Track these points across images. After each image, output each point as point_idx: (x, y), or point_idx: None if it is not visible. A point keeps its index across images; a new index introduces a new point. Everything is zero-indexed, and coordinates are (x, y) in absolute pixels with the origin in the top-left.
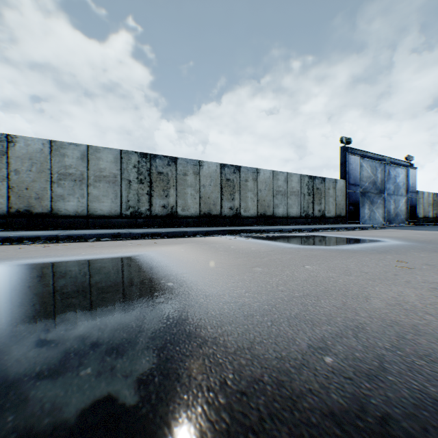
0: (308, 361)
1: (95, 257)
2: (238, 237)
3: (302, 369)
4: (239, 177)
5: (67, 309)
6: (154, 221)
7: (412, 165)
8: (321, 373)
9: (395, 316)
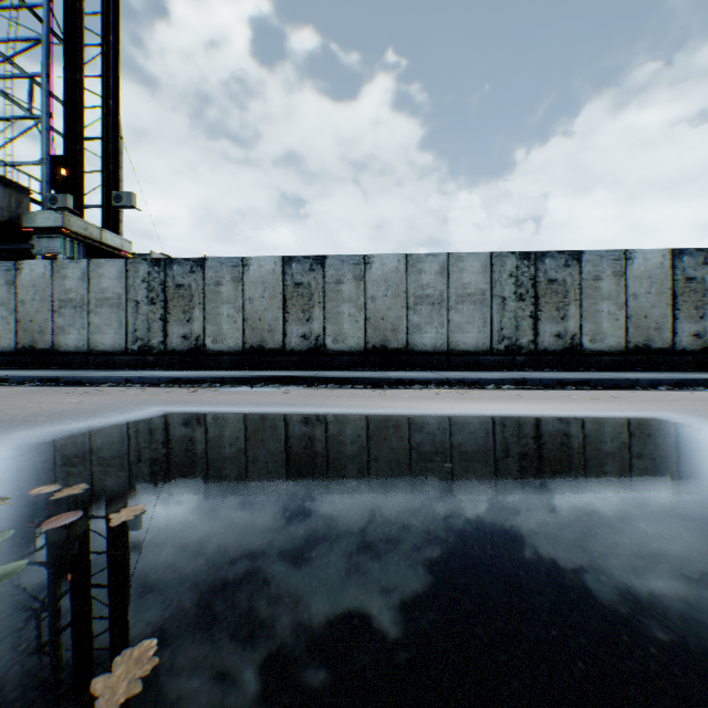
0: None
1: (593, 415)
2: None
3: None
4: None
5: None
6: (541, 360)
7: None
8: None
9: None
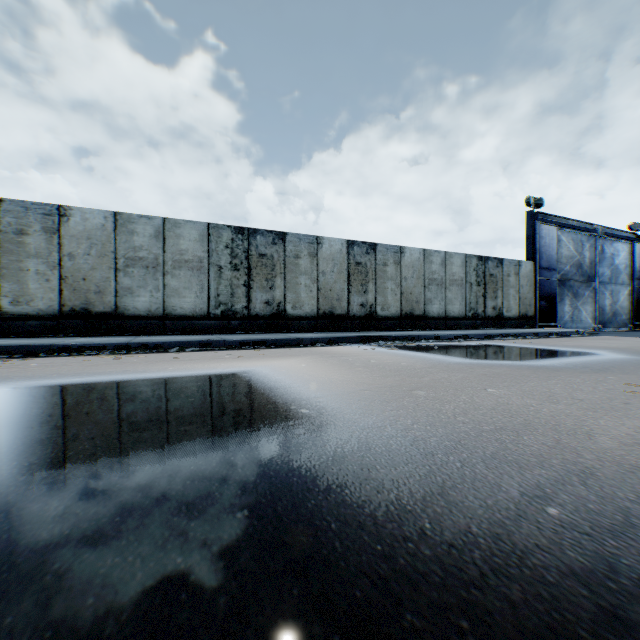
0: (525, 511)
1: (189, 374)
2: (376, 346)
3: (519, 521)
4: (375, 260)
5: (184, 440)
6: (254, 323)
7: (639, 238)
8: (545, 526)
9: (635, 460)
